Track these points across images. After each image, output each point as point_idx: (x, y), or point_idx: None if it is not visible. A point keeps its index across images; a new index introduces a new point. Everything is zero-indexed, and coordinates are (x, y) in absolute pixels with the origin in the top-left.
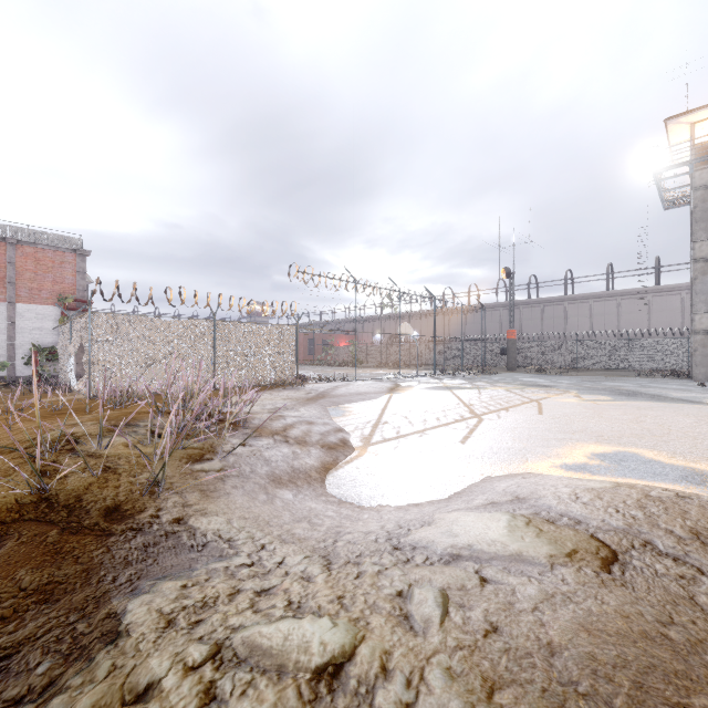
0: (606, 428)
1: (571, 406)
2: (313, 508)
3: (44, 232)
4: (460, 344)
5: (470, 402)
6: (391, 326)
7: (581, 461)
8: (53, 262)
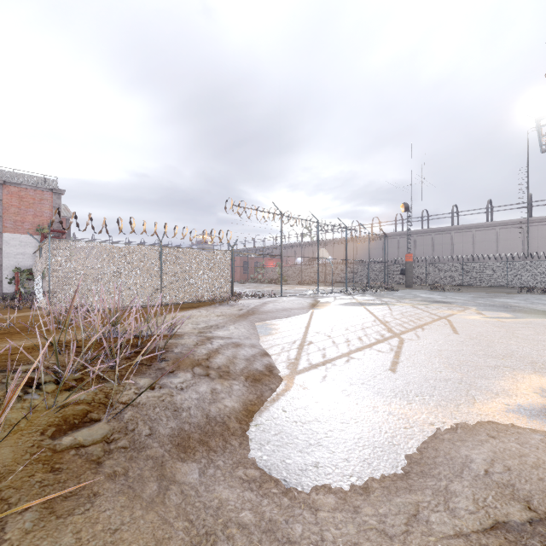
0: (532, 352)
1: (480, 324)
2: (224, 501)
3: (26, 175)
4: (366, 266)
5: (385, 319)
6: (309, 251)
7: (537, 402)
8: (34, 199)
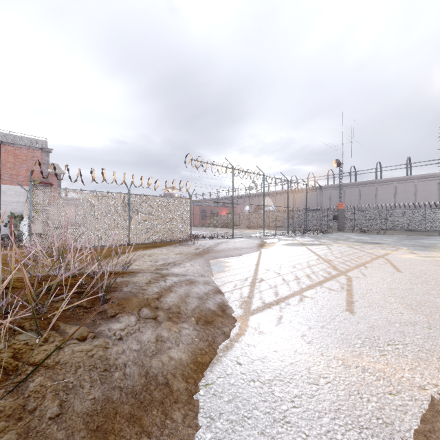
0: None
1: (418, 263)
2: None
3: (20, 136)
4: (303, 213)
5: (327, 257)
6: (255, 202)
7: None
8: (27, 157)
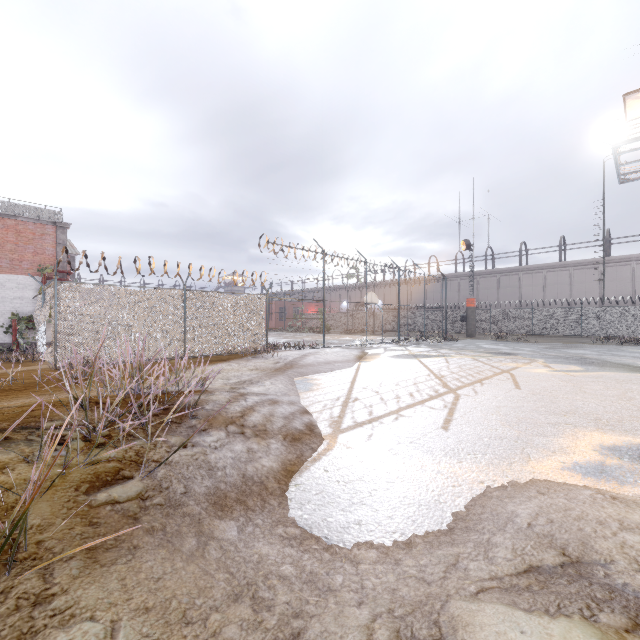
0: (598, 408)
1: (546, 378)
2: (264, 556)
3: (25, 205)
4: (421, 312)
5: (440, 372)
6: (356, 295)
7: (595, 460)
8: (34, 234)
